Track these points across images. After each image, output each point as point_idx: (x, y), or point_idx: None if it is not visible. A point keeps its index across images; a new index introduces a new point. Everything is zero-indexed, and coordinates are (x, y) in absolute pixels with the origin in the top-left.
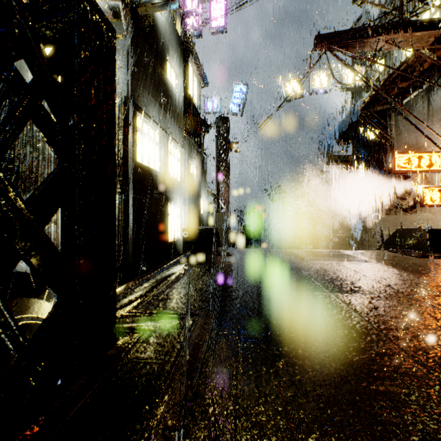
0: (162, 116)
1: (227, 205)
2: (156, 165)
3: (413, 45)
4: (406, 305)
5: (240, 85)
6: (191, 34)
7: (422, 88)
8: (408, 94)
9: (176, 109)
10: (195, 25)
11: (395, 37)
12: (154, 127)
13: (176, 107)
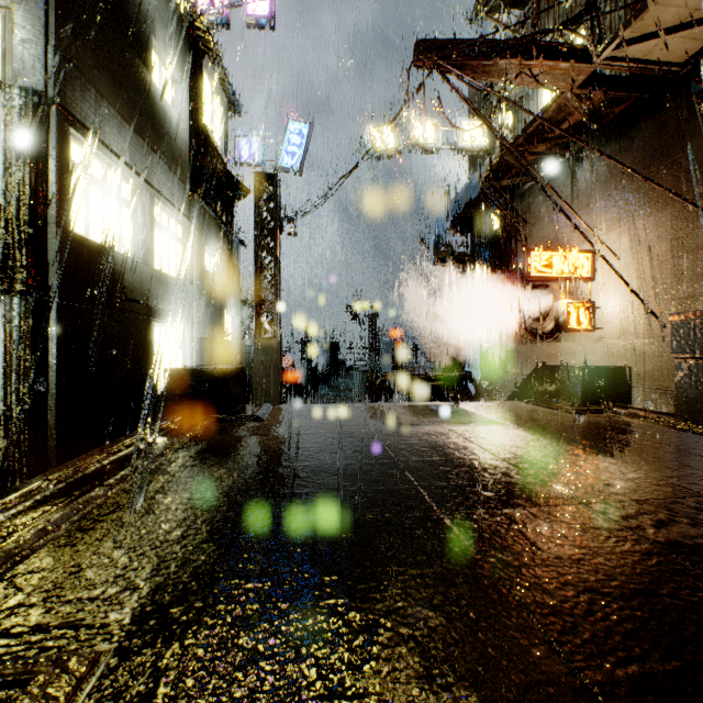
0: (140, 150)
1: (275, 326)
2: (125, 245)
3: (556, 83)
4: (590, 536)
5: (298, 123)
6: (209, 18)
7: (564, 157)
8: (546, 165)
9: (172, 144)
10: (217, 5)
11: (533, 65)
12: (119, 169)
13: (172, 139)
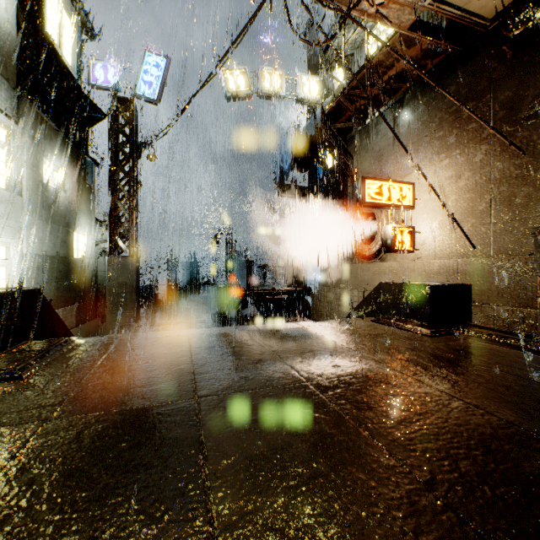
0: None
1: (131, 245)
2: None
3: (392, 19)
4: None
5: (156, 55)
6: None
7: (387, 105)
8: (373, 112)
9: None
10: None
11: None
12: None
13: None
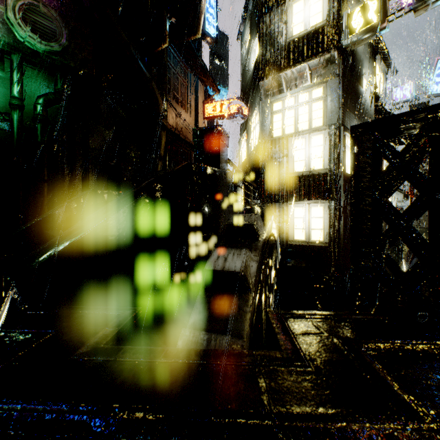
0: None
1: None
2: None
3: None
4: None
5: None
6: None
7: None
8: None
9: (368, 115)
10: None
11: None
12: None
13: (368, 113)
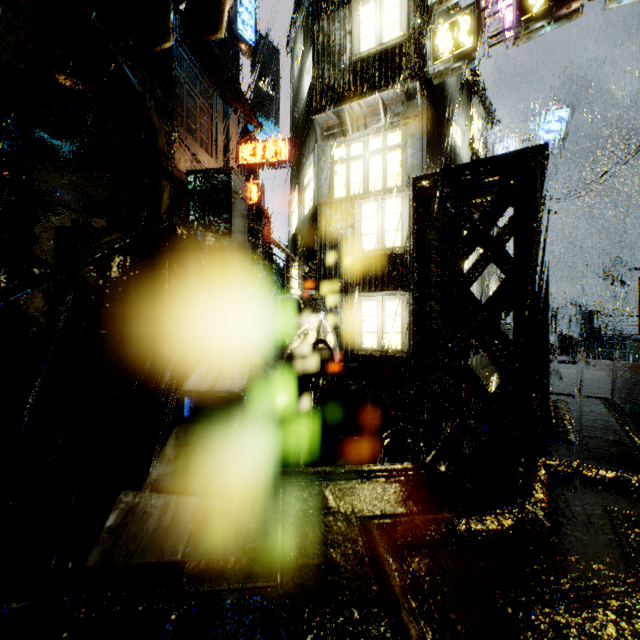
0: None
1: None
2: None
3: None
4: None
5: (557, 110)
6: None
7: None
8: None
9: None
10: None
11: None
12: None
13: None
